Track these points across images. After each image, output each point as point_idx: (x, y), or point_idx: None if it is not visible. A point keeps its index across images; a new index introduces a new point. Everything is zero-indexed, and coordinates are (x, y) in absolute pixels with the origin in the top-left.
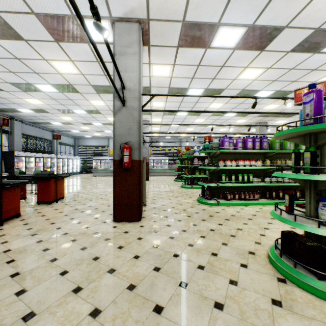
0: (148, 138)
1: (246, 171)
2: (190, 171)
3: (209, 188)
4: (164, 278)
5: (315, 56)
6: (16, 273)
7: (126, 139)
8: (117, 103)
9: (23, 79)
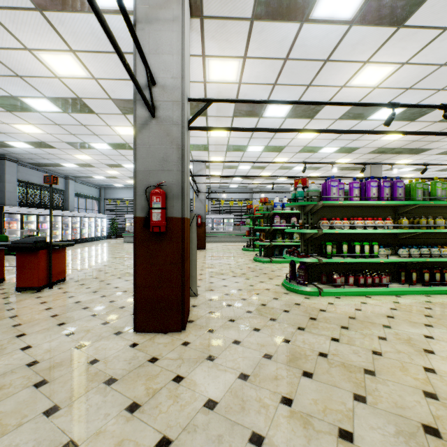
0: (204, 186)
1: (365, 237)
2: (268, 236)
3: (303, 266)
4: None
5: None
6: None
7: (158, 178)
8: (141, 112)
9: (1, 88)
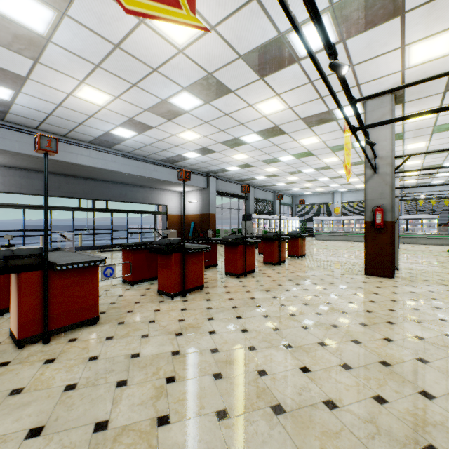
0: (397, 190)
1: None
2: None
3: None
4: (420, 303)
5: None
6: (314, 283)
7: (377, 202)
8: (368, 172)
9: (272, 156)
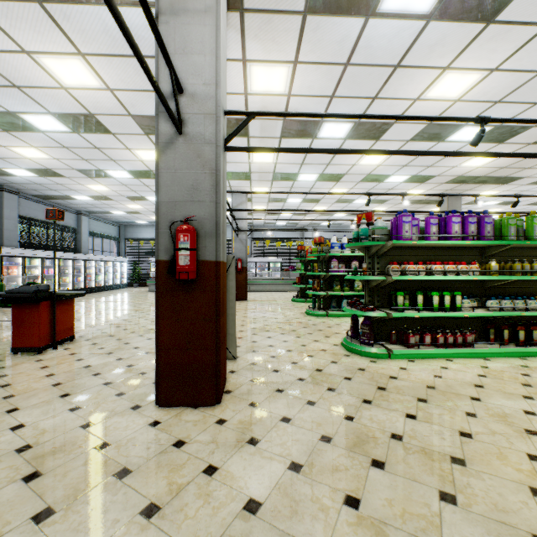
0: (245, 223)
1: (445, 286)
2: (324, 285)
3: (368, 321)
4: None
5: None
6: None
7: (186, 211)
8: (164, 128)
9: None
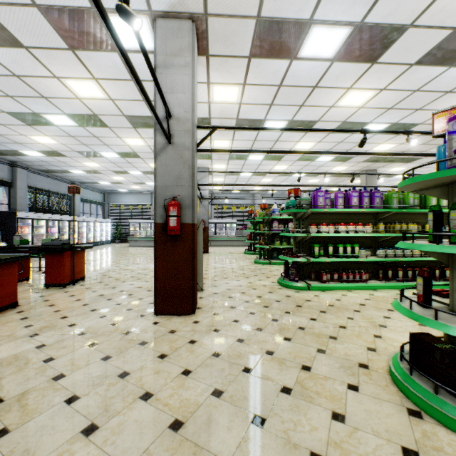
0: (207, 192)
1: (350, 240)
2: (268, 240)
3: (295, 265)
4: (229, 410)
5: (451, 71)
6: None
7: (173, 192)
8: (160, 139)
9: (26, 106)
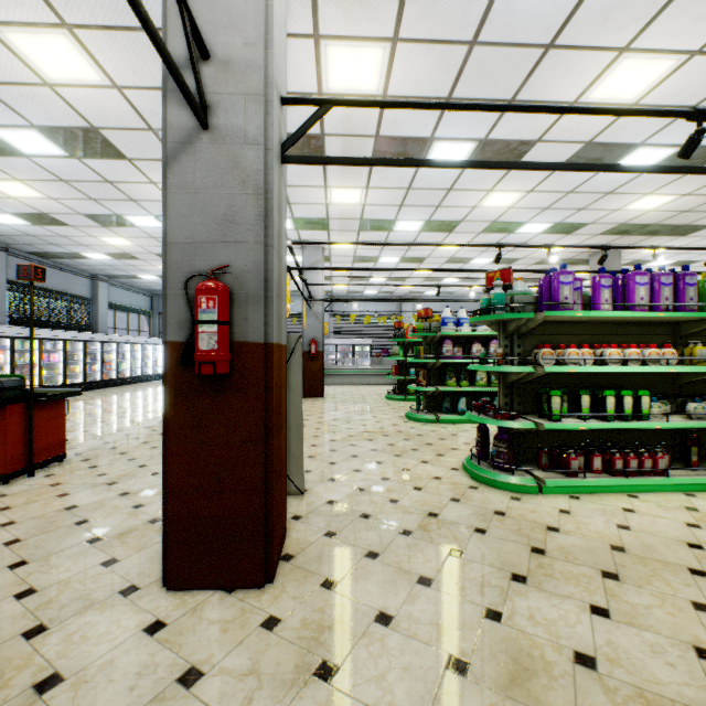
0: (321, 291)
1: (619, 381)
2: (432, 377)
3: (506, 435)
4: None
5: None
6: None
7: (214, 259)
8: (177, 117)
9: None
